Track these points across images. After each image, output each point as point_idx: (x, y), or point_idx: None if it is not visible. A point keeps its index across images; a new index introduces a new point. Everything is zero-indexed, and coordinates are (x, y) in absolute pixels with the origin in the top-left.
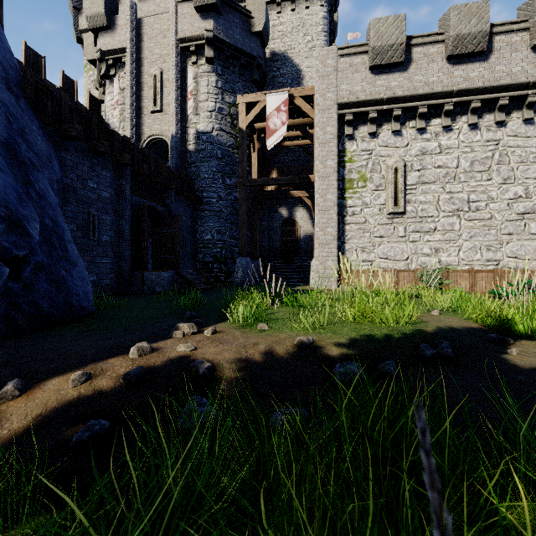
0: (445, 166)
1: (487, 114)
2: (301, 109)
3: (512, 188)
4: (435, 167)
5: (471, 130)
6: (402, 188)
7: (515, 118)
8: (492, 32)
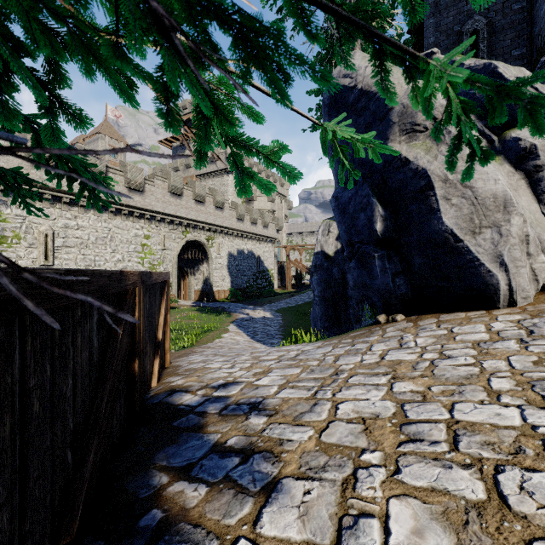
0: (81, 238)
1: (105, 212)
2: None
3: (117, 256)
4: (75, 238)
5: (96, 219)
6: (52, 249)
7: (118, 218)
8: (107, 170)
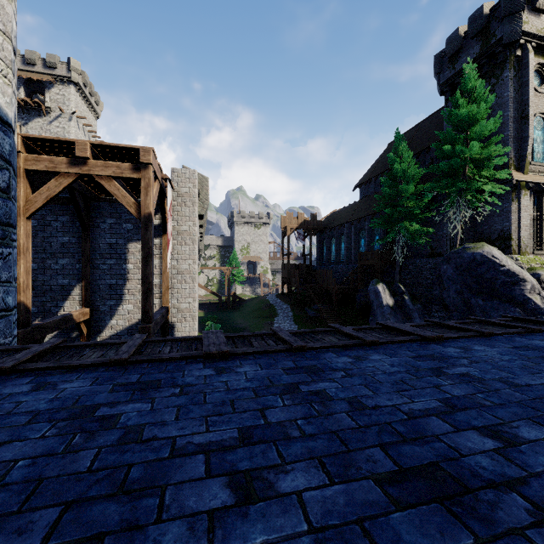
0: None
1: None
2: (163, 213)
3: None
4: None
5: None
6: None
7: None
8: None
